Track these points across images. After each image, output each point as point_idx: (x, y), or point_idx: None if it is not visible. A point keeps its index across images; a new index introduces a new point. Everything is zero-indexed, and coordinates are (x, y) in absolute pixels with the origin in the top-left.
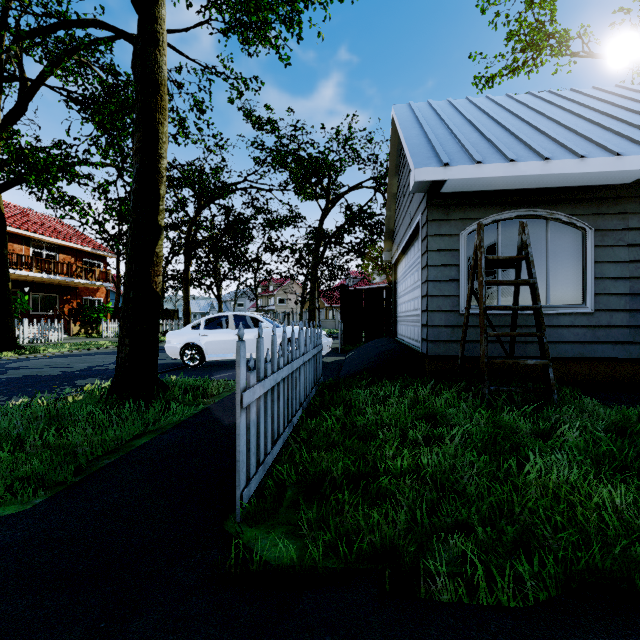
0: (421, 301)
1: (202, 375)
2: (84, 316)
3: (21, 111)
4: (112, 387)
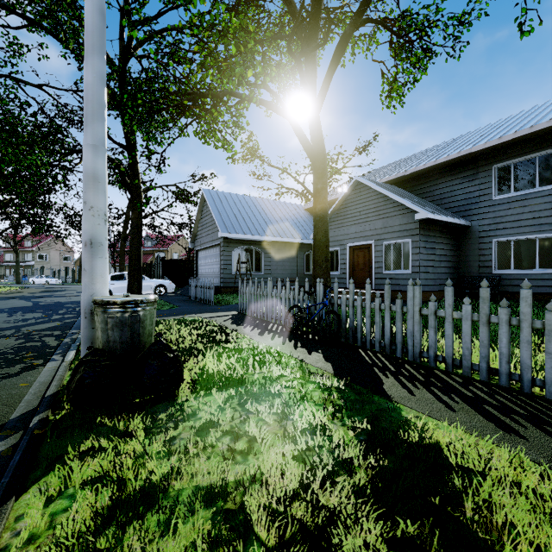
0: (220, 270)
1: None
2: None
3: None
4: None
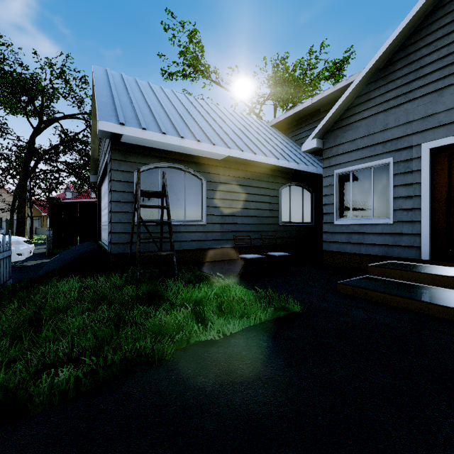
0: (108, 215)
1: None
2: None
3: None
4: None
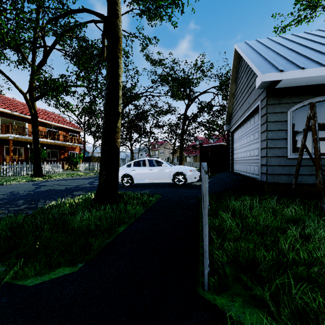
0: (260, 151)
1: (135, 191)
2: (70, 160)
3: (44, 62)
4: (96, 197)
